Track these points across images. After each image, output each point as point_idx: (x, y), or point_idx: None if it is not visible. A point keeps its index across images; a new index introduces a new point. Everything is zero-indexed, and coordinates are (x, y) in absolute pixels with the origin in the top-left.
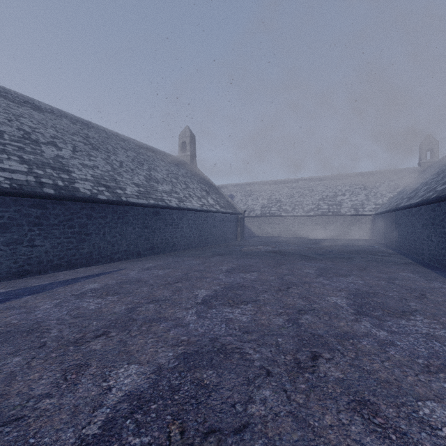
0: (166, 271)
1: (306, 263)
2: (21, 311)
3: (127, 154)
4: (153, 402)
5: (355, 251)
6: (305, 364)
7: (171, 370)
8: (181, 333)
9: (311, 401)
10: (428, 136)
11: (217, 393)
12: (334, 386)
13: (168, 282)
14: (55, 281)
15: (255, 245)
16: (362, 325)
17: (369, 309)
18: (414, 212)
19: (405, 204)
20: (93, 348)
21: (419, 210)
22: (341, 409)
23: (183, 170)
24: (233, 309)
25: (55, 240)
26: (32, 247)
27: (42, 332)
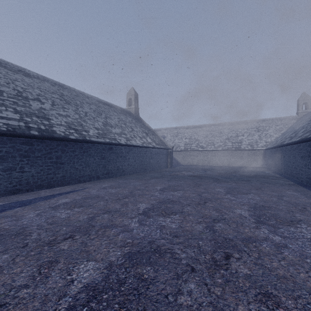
0: (117, 190)
1: (217, 184)
2: (12, 219)
3: (90, 107)
4: (105, 293)
5: (252, 176)
6: (220, 262)
7: (119, 266)
8: (127, 237)
9: (227, 293)
10: (304, 93)
11: (153, 285)
12: (244, 281)
13: (118, 198)
14: (38, 197)
15: (180, 171)
16: (261, 231)
17: (266, 219)
18: (295, 148)
19: (288, 142)
20: (62, 248)
21: (299, 146)
22: (250, 300)
23: (130, 118)
24: (165, 218)
25: (39, 167)
26: (22, 173)
27: (25, 235)
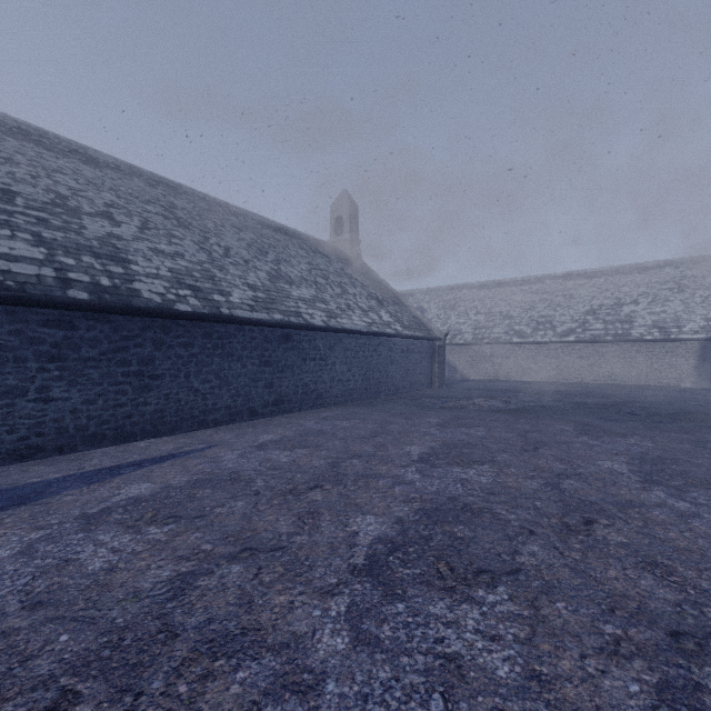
0: (297, 454)
1: (595, 443)
2: None
3: (239, 236)
4: None
5: (686, 415)
6: None
7: None
8: None
9: None
10: None
11: None
12: None
13: (293, 486)
14: (75, 473)
15: (468, 397)
16: None
17: None
18: None
19: None
20: None
21: None
22: None
23: (337, 264)
24: (455, 604)
25: (91, 387)
26: (45, 402)
27: None
